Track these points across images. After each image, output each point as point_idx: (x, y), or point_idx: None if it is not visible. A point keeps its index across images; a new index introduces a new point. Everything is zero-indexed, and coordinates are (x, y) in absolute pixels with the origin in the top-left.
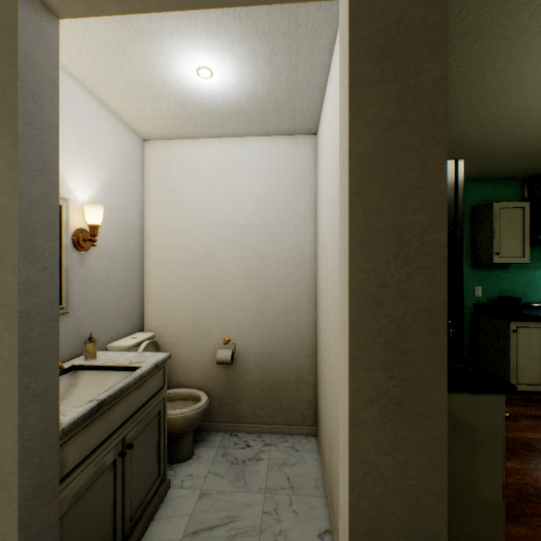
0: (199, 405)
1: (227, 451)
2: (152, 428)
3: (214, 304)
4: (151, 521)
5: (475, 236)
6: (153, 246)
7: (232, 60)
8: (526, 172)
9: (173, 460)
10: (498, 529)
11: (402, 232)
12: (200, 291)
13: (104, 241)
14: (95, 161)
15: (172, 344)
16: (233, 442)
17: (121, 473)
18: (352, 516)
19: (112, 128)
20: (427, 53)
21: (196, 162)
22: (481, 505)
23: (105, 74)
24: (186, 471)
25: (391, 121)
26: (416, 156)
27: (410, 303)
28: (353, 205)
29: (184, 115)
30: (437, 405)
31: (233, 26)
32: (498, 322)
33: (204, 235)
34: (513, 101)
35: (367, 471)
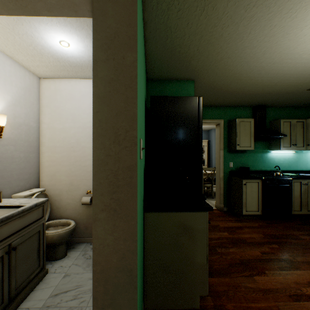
0: (68, 227)
1: (86, 253)
2: (34, 239)
3: (81, 172)
4: (32, 291)
5: (229, 135)
6: (45, 139)
7: (78, 38)
8: (252, 103)
9: (53, 259)
10: (205, 277)
11: (117, 130)
12: (73, 164)
13: (9, 135)
14: (3, 89)
15: (57, 195)
16: (91, 248)
17: (8, 263)
18: (94, 264)
19: (15, 70)
20: (128, 49)
21: (71, 92)
22: (197, 266)
23: (5, 40)
24: (59, 264)
25: (112, 79)
26: (123, 96)
27: (121, 164)
28: (95, 118)
29: (60, 65)
30: (133, 210)
31: (73, 21)
32: (238, 180)
33: (76, 133)
34: (231, 68)
35: (101, 242)
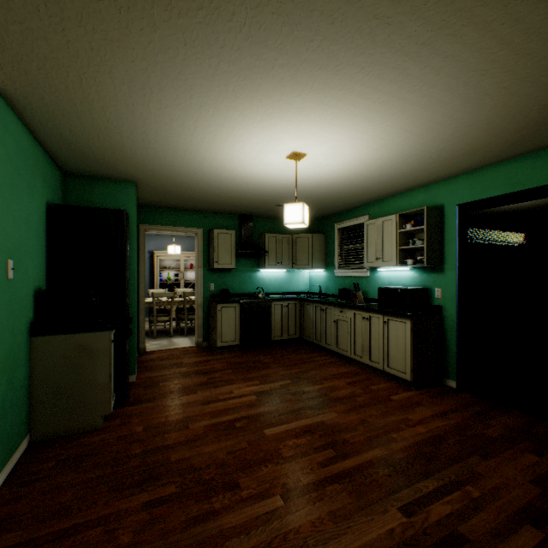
0: None
1: None
2: None
3: None
4: None
5: (210, 250)
6: None
7: None
8: (235, 211)
9: None
10: (108, 396)
11: None
12: None
13: None
14: None
15: None
16: None
17: None
18: None
19: None
20: None
21: None
22: (99, 386)
23: None
24: None
25: None
26: None
27: None
28: None
29: None
30: None
31: None
32: (215, 305)
33: None
34: (173, 178)
35: None
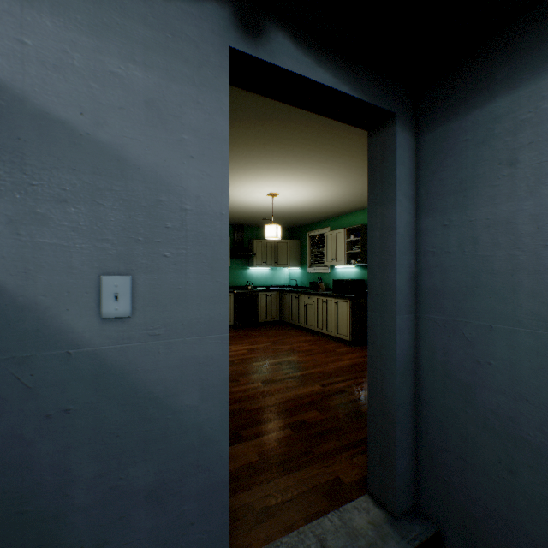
0: None
1: None
2: None
3: None
4: None
5: None
6: None
7: None
8: (230, 223)
9: None
10: None
11: None
12: None
13: None
14: None
15: None
16: None
17: None
18: None
19: None
20: None
21: None
22: None
23: None
24: None
25: None
26: None
27: None
28: None
29: None
30: None
31: None
32: None
33: None
34: None
35: None
